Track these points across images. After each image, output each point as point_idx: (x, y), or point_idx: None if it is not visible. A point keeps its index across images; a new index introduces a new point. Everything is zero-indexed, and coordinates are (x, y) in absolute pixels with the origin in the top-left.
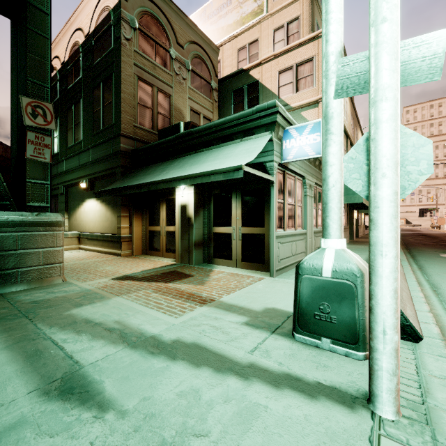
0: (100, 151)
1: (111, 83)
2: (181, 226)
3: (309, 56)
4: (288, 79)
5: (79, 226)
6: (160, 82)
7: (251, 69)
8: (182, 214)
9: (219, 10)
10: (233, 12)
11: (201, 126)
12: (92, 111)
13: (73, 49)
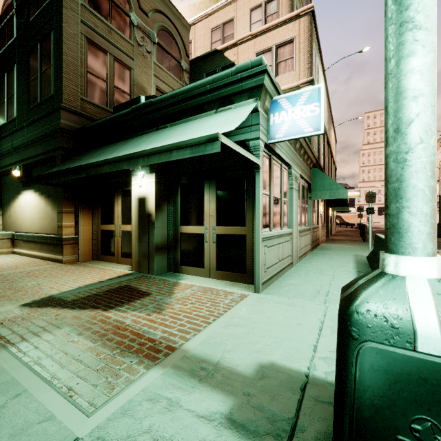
0: (37, 129)
1: (51, 43)
2: (139, 225)
3: (290, 37)
4: (267, 62)
5: (14, 224)
6: (118, 50)
7: (226, 50)
8: (140, 210)
9: None
10: None
11: (163, 95)
12: (28, 80)
13: (6, 4)
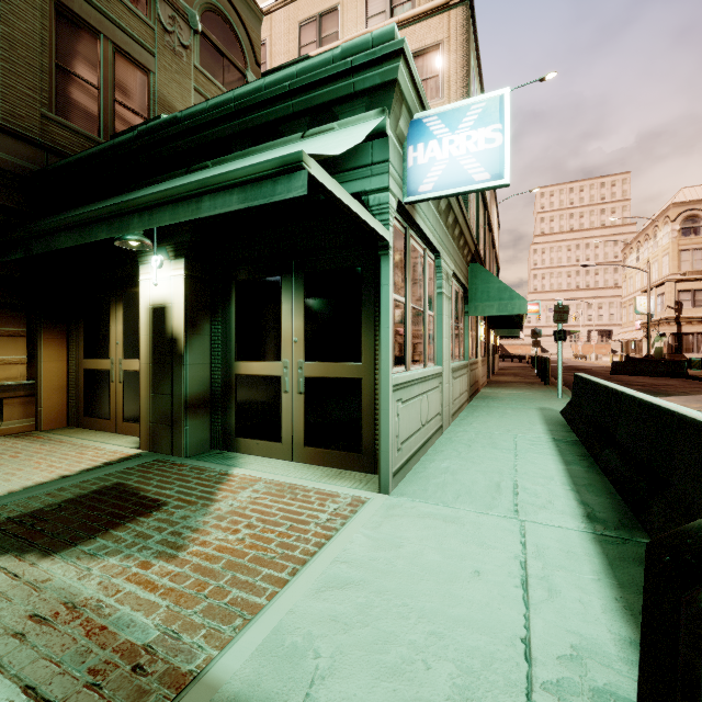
0: None
1: None
2: (153, 360)
3: (433, 40)
4: None
5: None
6: (122, 34)
7: None
8: (155, 330)
9: None
10: None
11: (200, 104)
12: None
13: None
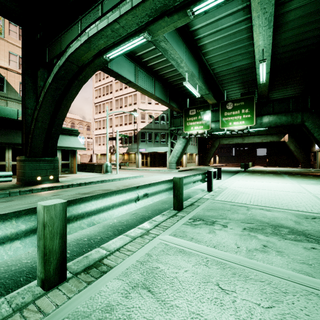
0: None
1: None
2: None
3: None
4: None
5: None
6: None
7: None
8: None
9: None
10: None
11: None
12: None
13: None
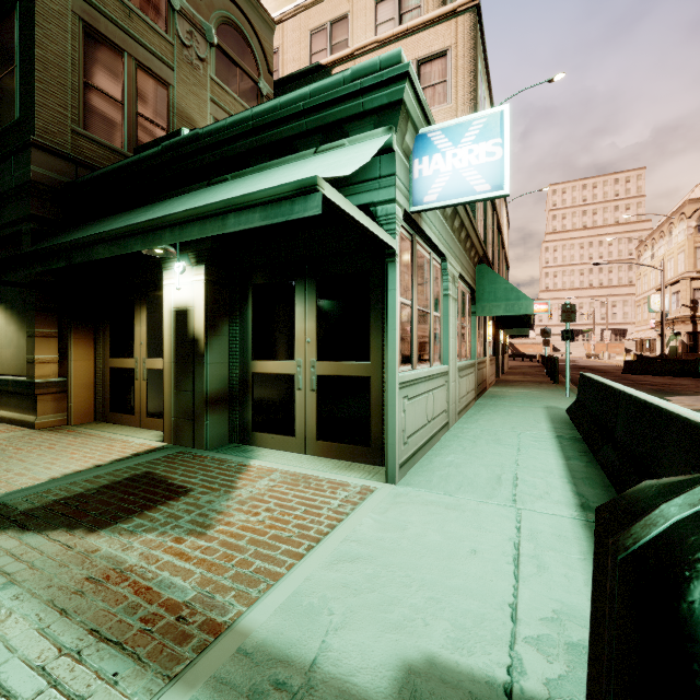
0: None
1: (14, 27)
2: (176, 359)
3: (441, 47)
4: None
5: None
6: (144, 50)
7: (335, 65)
8: (178, 332)
9: None
10: None
11: (220, 121)
12: None
13: None
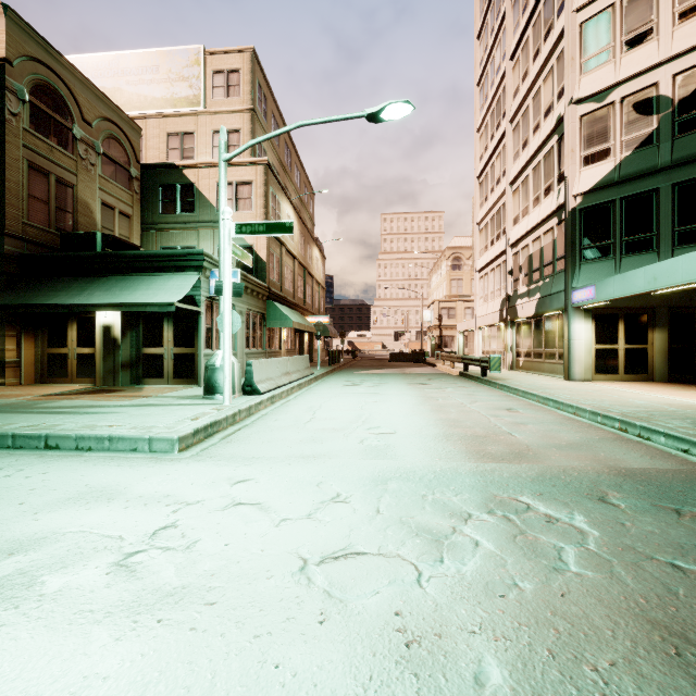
0: None
1: None
2: (104, 348)
3: (249, 179)
4: (228, 195)
5: None
6: (60, 168)
7: (185, 167)
8: (105, 336)
9: (140, 72)
10: (161, 84)
11: (130, 251)
12: None
13: None
